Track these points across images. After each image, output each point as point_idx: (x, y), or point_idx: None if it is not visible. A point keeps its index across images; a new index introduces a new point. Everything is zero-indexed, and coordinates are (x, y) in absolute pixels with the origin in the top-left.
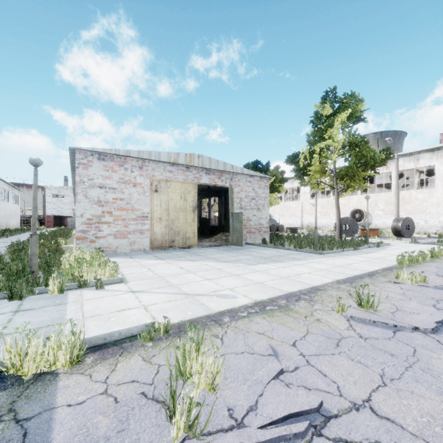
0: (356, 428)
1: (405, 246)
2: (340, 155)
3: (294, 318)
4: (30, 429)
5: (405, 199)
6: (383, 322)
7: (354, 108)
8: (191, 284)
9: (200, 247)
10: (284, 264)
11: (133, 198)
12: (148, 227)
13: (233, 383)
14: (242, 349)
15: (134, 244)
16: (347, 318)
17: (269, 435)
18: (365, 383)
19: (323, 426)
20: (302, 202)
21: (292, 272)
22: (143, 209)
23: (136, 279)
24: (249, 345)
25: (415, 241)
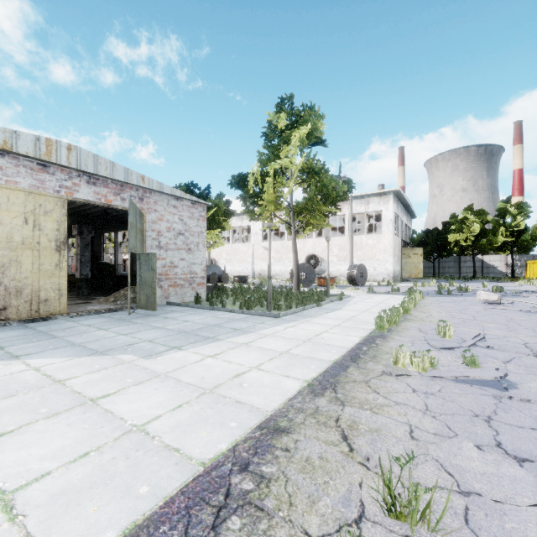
0: None
1: (366, 297)
2: (298, 183)
3: None
4: None
5: (357, 244)
6: None
7: (314, 123)
8: None
9: (73, 316)
10: (216, 347)
11: None
12: None
13: None
14: None
15: None
16: None
17: None
18: None
19: None
20: (253, 245)
21: (227, 369)
22: None
23: None
24: None
25: (372, 291)
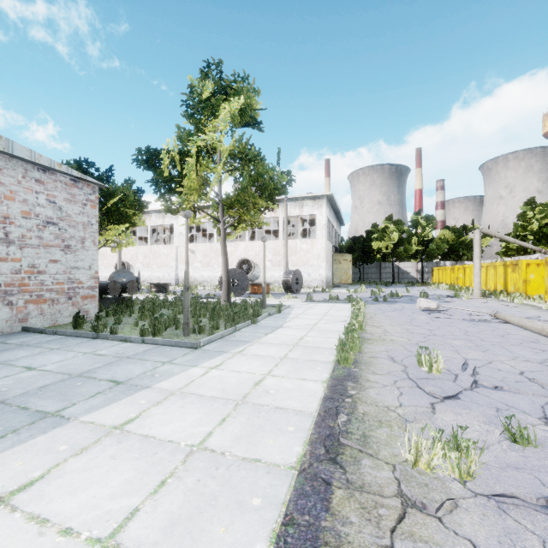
0: None
1: (306, 307)
2: (228, 170)
3: None
4: None
5: (292, 249)
6: None
7: (248, 97)
8: None
9: None
10: (41, 453)
11: None
12: None
13: None
14: None
15: None
16: None
17: None
18: None
19: None
20: (177, 247)
21: None
22: None
23: None
24: None
25: (311, 300)
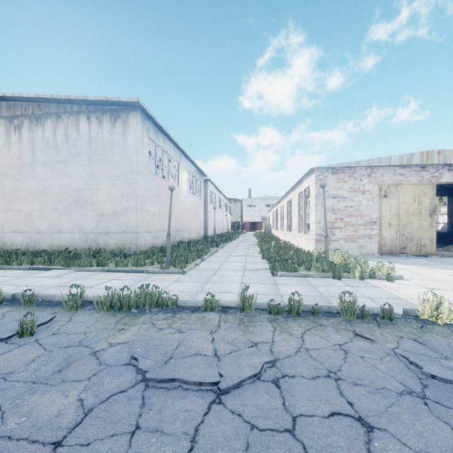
0: None
1: None
2: None
3: None
4: None
5: None
6: None
7: None
8: None
9: (440, 256)
10: None
11: (362, 205)
12: (376, 232)
13: None
14: None
15: (363, 248)
16: None
17: None
18: None
19: None
20: None
21: None
22: (371, 215)
23: (412, 278)
24: None
25: None
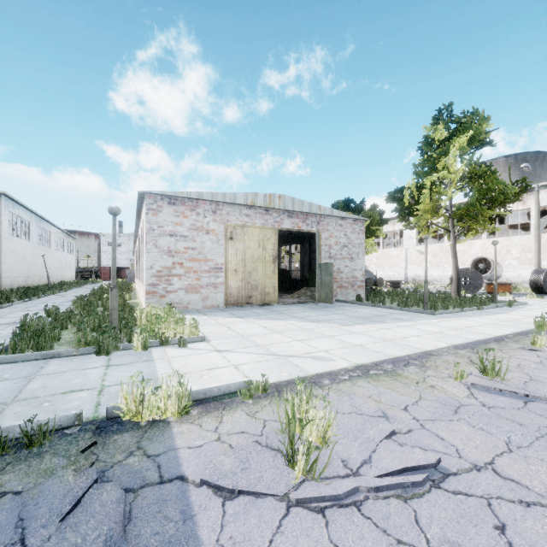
0: (476, 485)
1: None
2: (457, 189)
3: (403, 383)
4: (161, 463)
5: None
6: (512, 391)
7: (476, 129)
8: (279, 344)
9: (281, 304)
10: (386, 326)
11: (206, 247)
12: (222, 280)
13: (343, 440)
14: (349, 410)
15: (207, 300)
16: (467, 385)
17: (387, 482)
18: (487, 448)
19: (441, 481)
20: (406, 249)
21: (397, 334)
22: (217, 259)
23: (217, 338)
24: (356, 406)
25: None
